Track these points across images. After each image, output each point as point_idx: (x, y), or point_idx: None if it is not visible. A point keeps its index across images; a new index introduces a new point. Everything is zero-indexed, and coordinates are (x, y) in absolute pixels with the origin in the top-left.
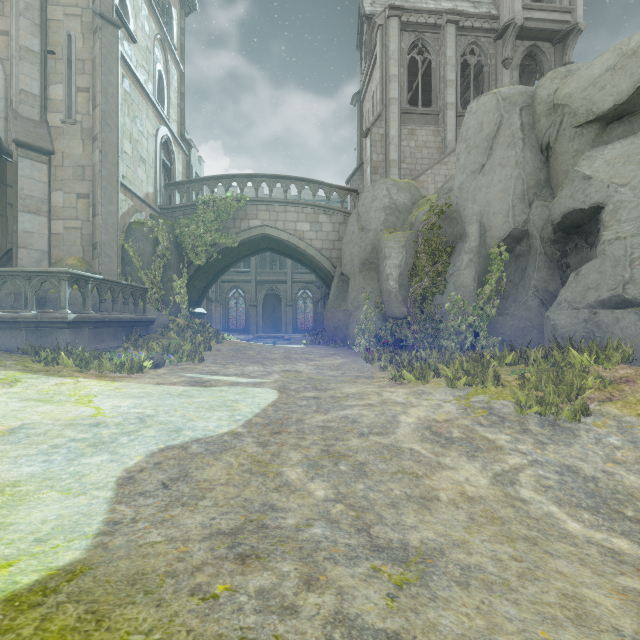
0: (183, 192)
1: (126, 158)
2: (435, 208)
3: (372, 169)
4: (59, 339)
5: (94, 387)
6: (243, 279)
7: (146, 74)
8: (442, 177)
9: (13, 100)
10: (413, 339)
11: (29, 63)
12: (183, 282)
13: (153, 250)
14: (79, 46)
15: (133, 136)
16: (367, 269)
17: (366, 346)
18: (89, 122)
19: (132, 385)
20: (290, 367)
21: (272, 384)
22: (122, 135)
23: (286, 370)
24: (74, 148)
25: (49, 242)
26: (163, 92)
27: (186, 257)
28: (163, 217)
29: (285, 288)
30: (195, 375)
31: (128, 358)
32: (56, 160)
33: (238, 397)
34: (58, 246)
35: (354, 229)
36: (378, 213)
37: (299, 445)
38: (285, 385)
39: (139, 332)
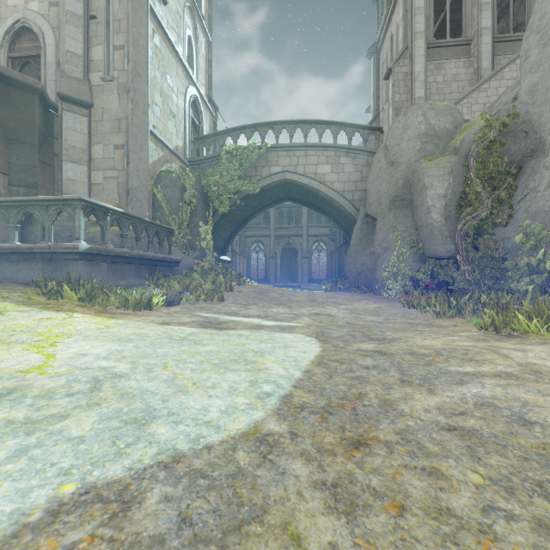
0: (209, 145)
1: (157, 110)
2: (493, 122)
3: (394, 110)
4: (72, 272)
5: (81, 324)
6: (263, 234)
7: (176, 36)
8: (480, 105)
9: (61, 61)
10: (464, 282)
11: (74, 26)
12: (209, 229)
13: (181, 197)
14: (116, 7)
15: (163, 90)
16: (398, 206)
17: (399, 290)
18: (124, 77)
19: (129, 323)
20: (319, 310)
21: (305, 329)
22: (153, 87)
23: (316, 313)
24: (112, 103)
25: (89, 189)
26: (192, 57)
27: (211, 206)
28: (191, 169)
29: (301, 241)
30: (211, 315)
31: (138, 293)
32: (97, 116)
33: (263, 346)
34: (99, 195)
35: (381, 165)
36: (411, 143)
37: (450, 513)
38: (323, 331)
39: (164, 272)
